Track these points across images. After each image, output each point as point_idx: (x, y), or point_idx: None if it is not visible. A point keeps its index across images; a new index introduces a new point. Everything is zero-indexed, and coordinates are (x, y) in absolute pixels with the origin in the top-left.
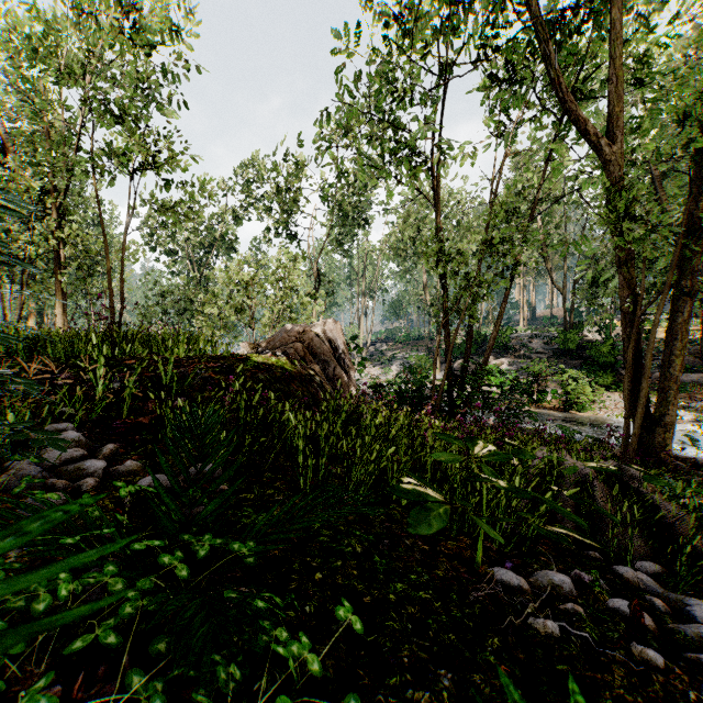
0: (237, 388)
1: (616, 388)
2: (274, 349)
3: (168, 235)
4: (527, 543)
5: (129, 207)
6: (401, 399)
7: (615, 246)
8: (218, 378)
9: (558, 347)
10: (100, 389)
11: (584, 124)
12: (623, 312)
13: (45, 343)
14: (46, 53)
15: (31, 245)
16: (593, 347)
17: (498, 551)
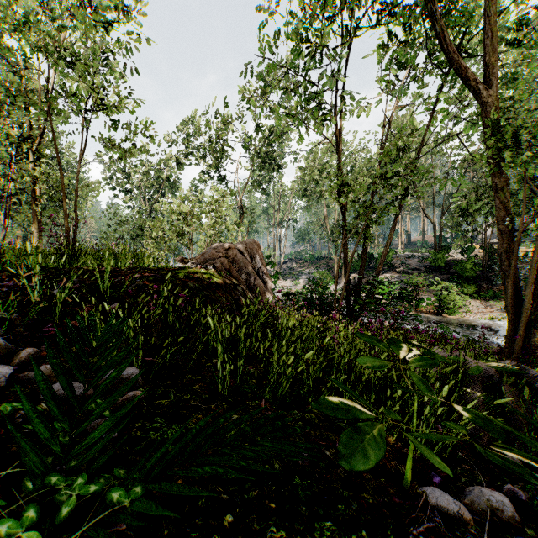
0: (166, 294)
1: (478, 296)
2: (203, 263)
3: (125, 177)
4: (448, 449)
5: (82, 143)
6: (309, 305)
7: (493, 174)
8: (151, 286)
9: (430, 265)
10: (36, 294)
11: (467, 70)
12: (500, 230)
13: (0, 255)
14: (6, 6)
15: (12, 182)
16: (459, 264)
17: (420, 460)
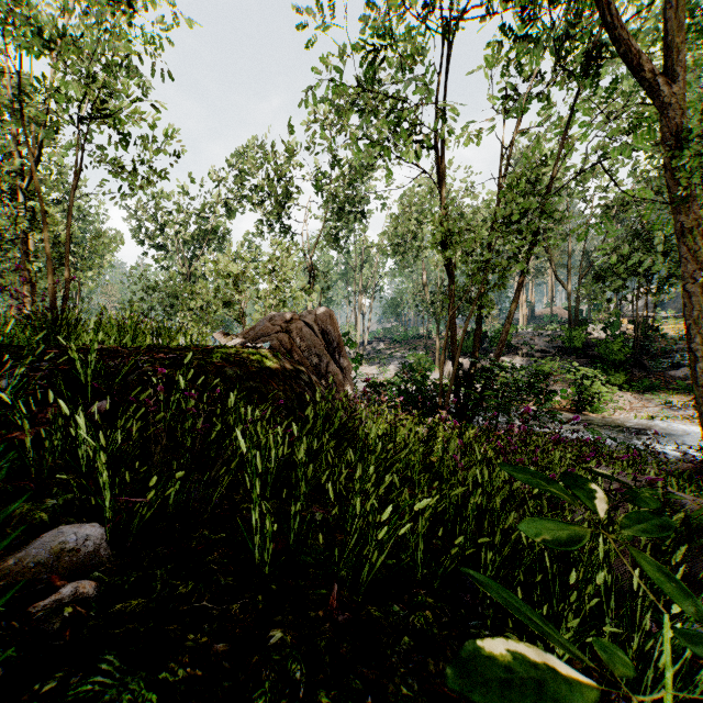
0: (182, 386)
1: (629, 387)
2: (253, 341)
3: (156, 228)
4: (695, 691)
5: (76, 166)
6: (404, 400)
7: (675, 210)
8: (166, 373)
9: (562, 345)
10: None
11: (638, 57)
12: (686, 292)
13: None
14: None
15: None
16: (602, 345)
17: None
